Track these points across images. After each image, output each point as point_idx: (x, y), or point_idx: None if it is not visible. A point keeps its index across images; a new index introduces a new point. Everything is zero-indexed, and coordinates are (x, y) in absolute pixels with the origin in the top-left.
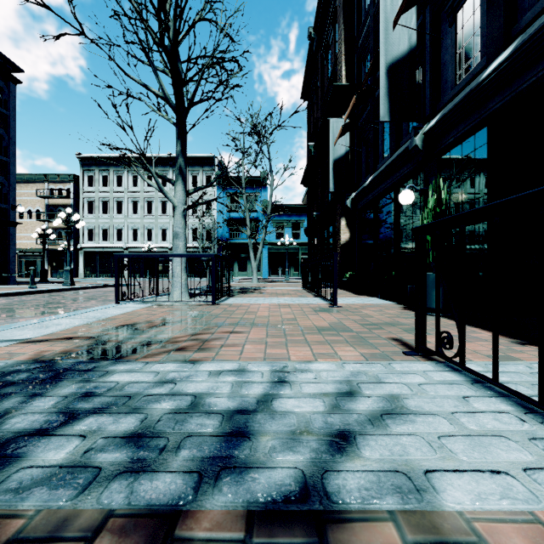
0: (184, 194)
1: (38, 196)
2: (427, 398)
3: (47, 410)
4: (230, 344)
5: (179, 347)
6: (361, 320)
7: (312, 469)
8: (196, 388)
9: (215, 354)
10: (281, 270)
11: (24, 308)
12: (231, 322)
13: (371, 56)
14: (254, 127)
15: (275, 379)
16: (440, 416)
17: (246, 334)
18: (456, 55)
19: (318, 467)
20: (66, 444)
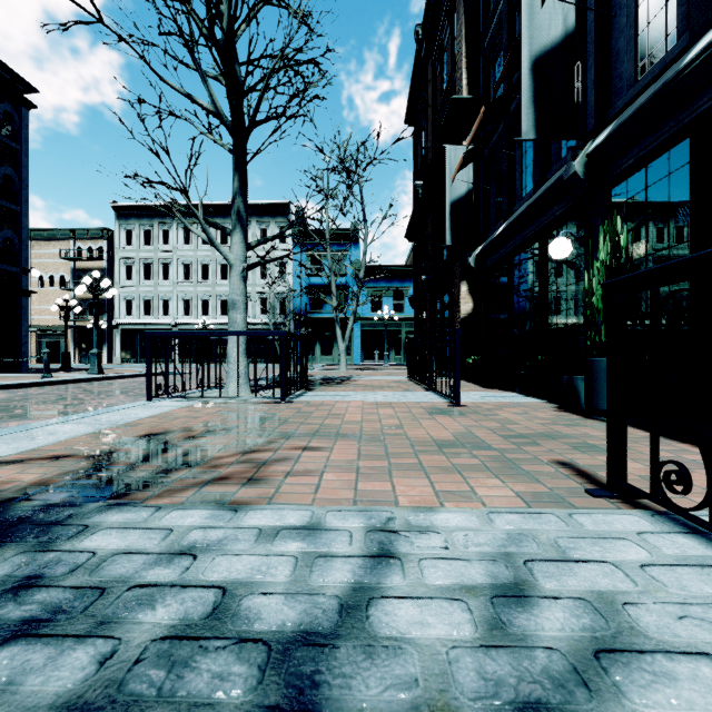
0: (243, 247)
1: (62, 258)
2: (673, 603)
3: None
4: (301, 471)
5: (220, 475)
6: (500, 428)
7: None
8: (230, 568)
9: (275, 490)
10: (378, 354)
11: (24, 405)
12: (306, 431)
13: (504, 55)
14: (342, 160)
15: (374, 549)
16: None
17: (326, 452)
18: (637, 38)
19: None
20: None
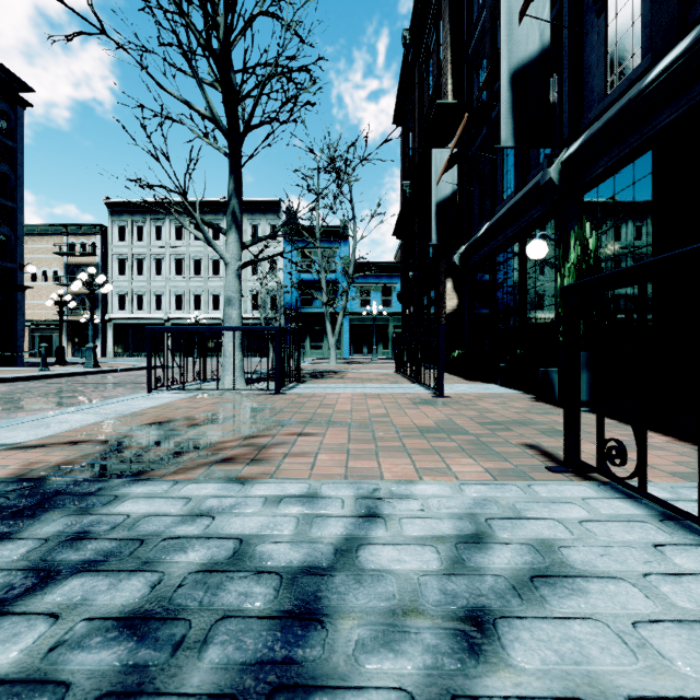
0: (238, 246)
1: (55, 253)
2: (598, 546)
3: (11, 564)
4: (298, 453)
5: (226, 456)
6: (478, 416)
7: (429, 692)
8: (244, 525)
9: (275, 469)
10: (367, 348)
11: (28, 397)
12: (300, 419)
13: (486, 64)
14: (332, 160)
15: (362, 511)
16: (627, 582)
17: (319, 437)
18: (607, 55)
19: (439, 689)
20: (24, 633)
